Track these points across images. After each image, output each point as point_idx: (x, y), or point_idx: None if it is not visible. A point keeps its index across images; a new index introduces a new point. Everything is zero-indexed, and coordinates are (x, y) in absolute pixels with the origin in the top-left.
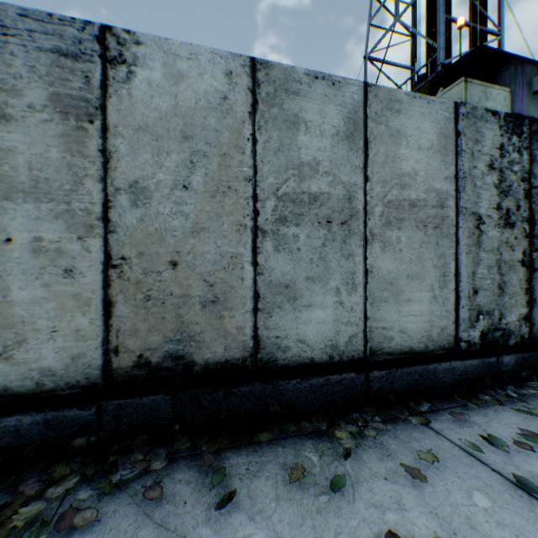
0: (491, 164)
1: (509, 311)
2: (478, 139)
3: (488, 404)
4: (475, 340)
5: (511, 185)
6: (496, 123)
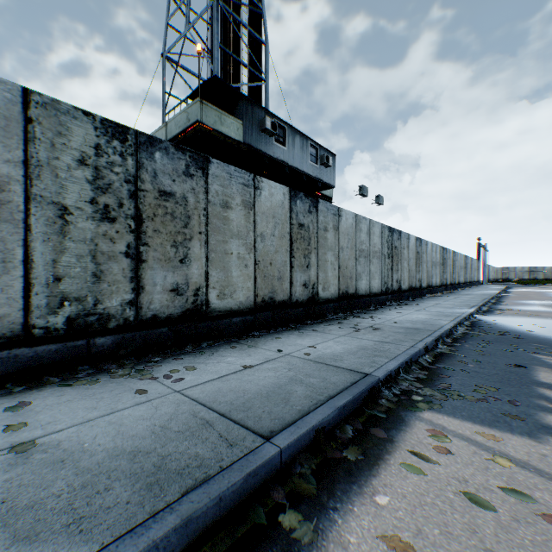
0: (84, 160)
1: (111, 297)
2: (65, 133)
3: (48, 385)
4: (59, 326)
5: (113, 184)
6: (92, 123)
